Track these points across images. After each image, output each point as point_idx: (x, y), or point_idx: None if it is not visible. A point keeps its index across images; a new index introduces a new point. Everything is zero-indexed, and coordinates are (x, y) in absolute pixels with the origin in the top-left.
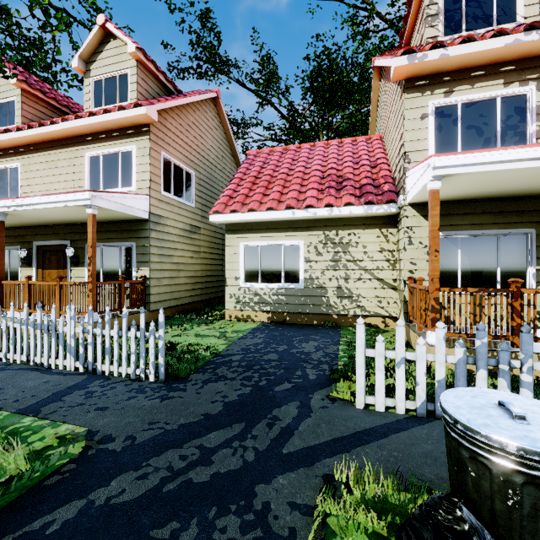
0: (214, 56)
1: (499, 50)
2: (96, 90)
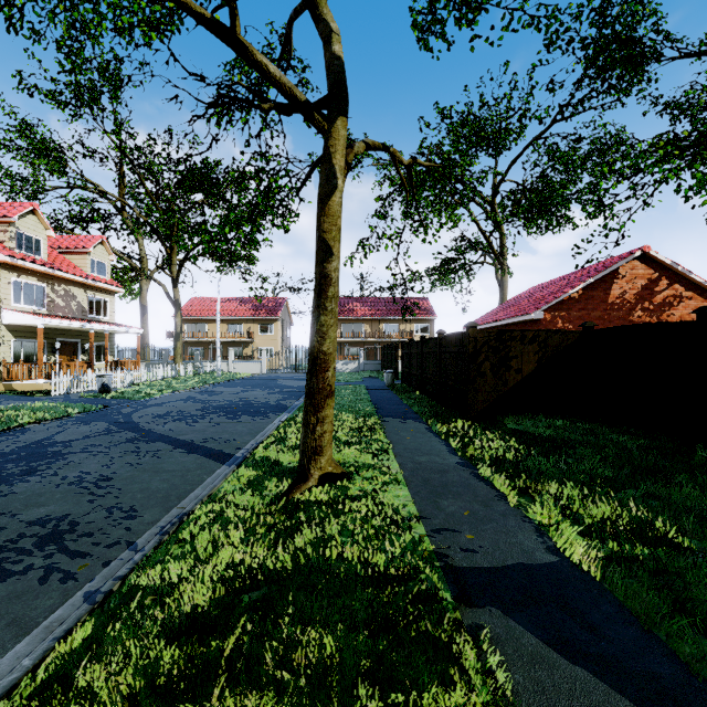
0: None
1: (41, 270)
2: None
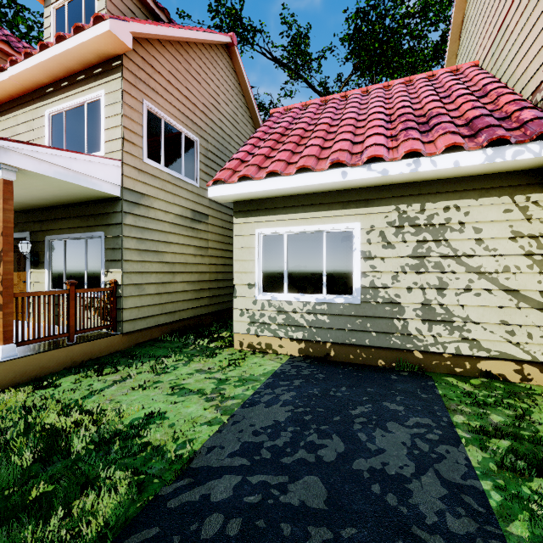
0: (236, 22)
1: None
2: (58, 22)
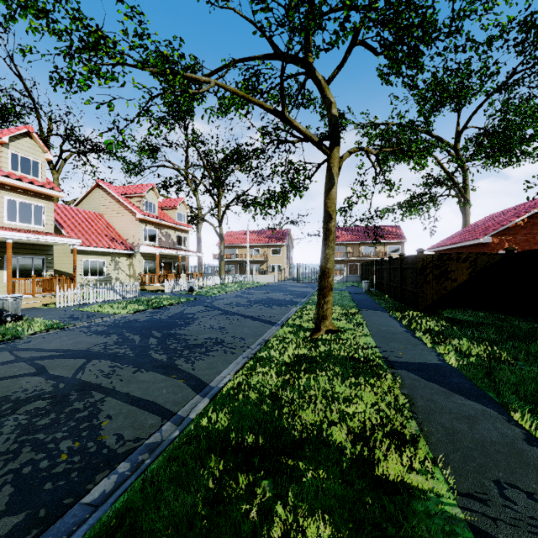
0: None
1: (156, 221)
2: (13, 159)
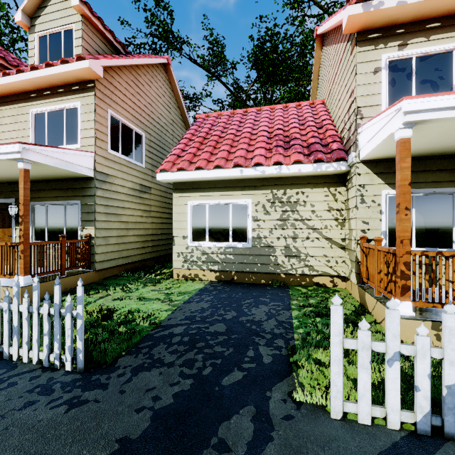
0: (168, 33)
1: None
2: (41, 46)
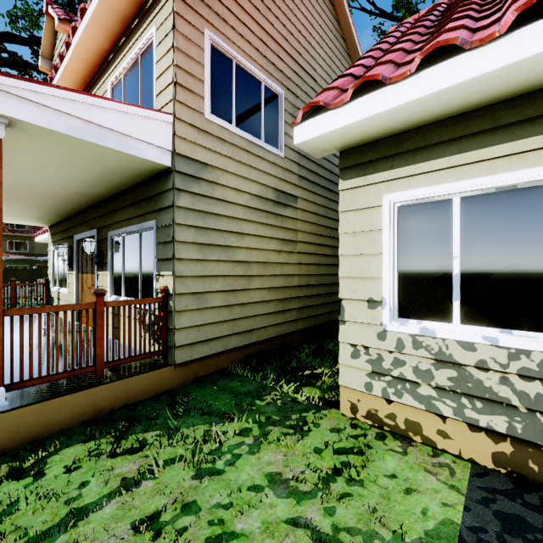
0: None
1: None
2: None
